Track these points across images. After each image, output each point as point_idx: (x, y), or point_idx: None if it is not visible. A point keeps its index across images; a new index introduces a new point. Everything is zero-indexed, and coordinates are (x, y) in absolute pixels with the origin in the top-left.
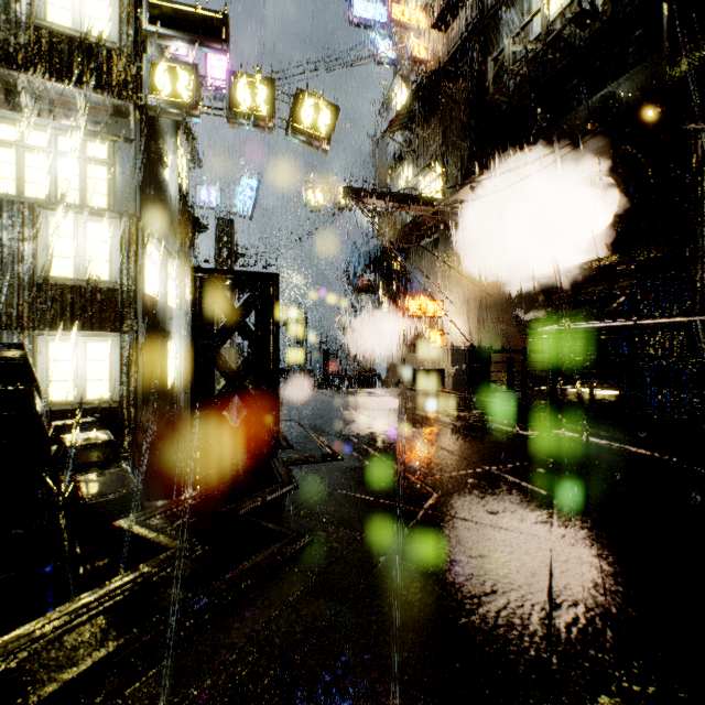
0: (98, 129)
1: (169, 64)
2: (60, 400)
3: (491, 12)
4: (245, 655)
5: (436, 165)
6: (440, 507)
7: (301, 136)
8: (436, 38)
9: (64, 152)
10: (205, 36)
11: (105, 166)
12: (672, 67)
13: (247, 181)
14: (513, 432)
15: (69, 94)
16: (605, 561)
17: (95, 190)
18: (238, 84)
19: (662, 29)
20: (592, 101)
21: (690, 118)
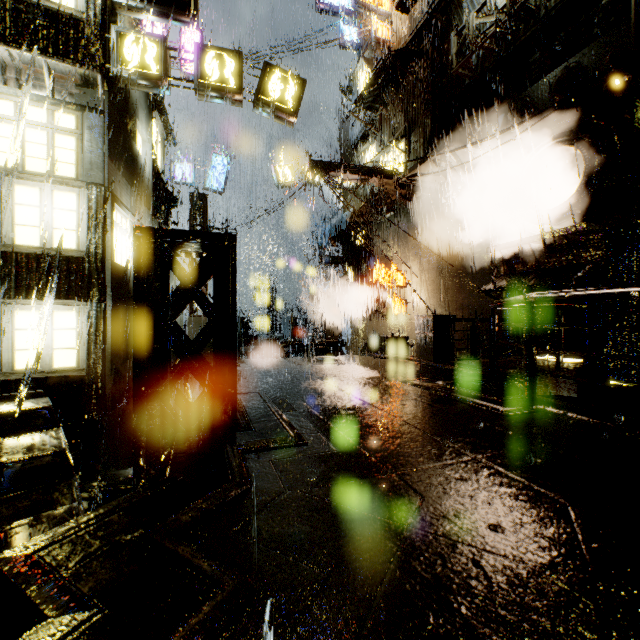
0: (66, 99)
1: (137, 35)
2: (25, 369)
3: None
4: None
5: (399, 142)
6: (428, 521)
7: (268, 108)
8: (399, 19)
9: (31, 121)
10: (173, 9)
11: (73, 136)
12: None
13: (219, 158)
14: (491, 407)
15: (36, 62)
16: None
17: (63, 159)
18: (206, 56)
19: None
20: (555, 73)
21: None
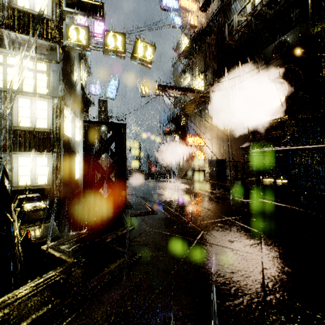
0: (42, 57)
1: (75, 26)
2: (23, 184)
3: (227, 2)
4: (102, 324)
5: (201, 75)
6: (205, 238)
7: (138, 60)
8: (201, 15)
9: (26, 67)
10: (92, 13)
11: (45, 74)
12: (313, 27)
13: (113, 82)
14: (239, 200)
15: (28, 40)
16: (290, 268)
17: (40, 85)
18: (108, 35)
19: (308, 9)
20: (274, 44)
21: (321, 51)
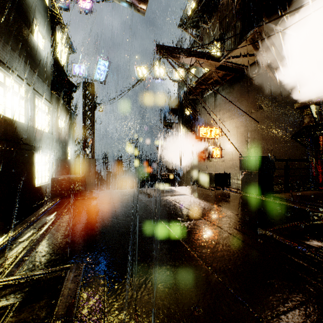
0: None
1: None
2: None
3: None
4: None
5: (216, 43)
6: None
7: None
8: None
9: None
10: None
11: None
12: None
13: (102, 61)
14: None
15: None
16: None
17: None
18: None
19: None
20: None
21: None
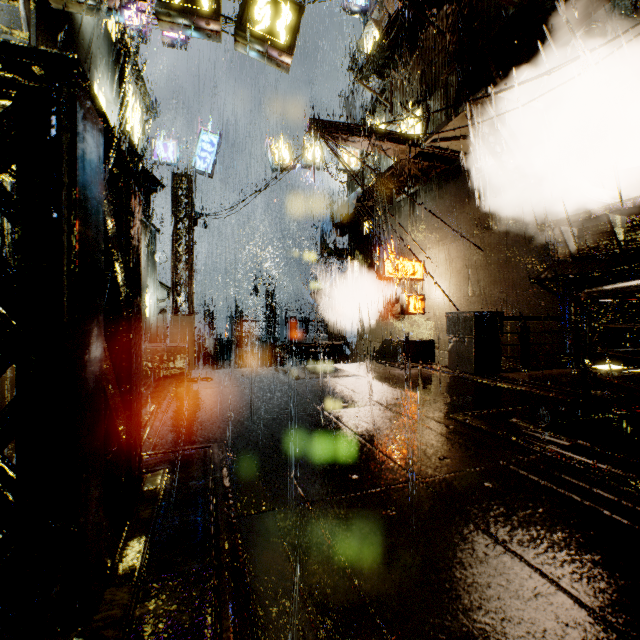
0: None
1: None
2: None
3: None
4: None
5: (415, 109)
6: None
7: (254, 41)
8: None
9: None
10: None
11: None
12: None
13: (207, 135)
14: None
15: None
16: None
17: None
18: None
19: None
20: None
21: None
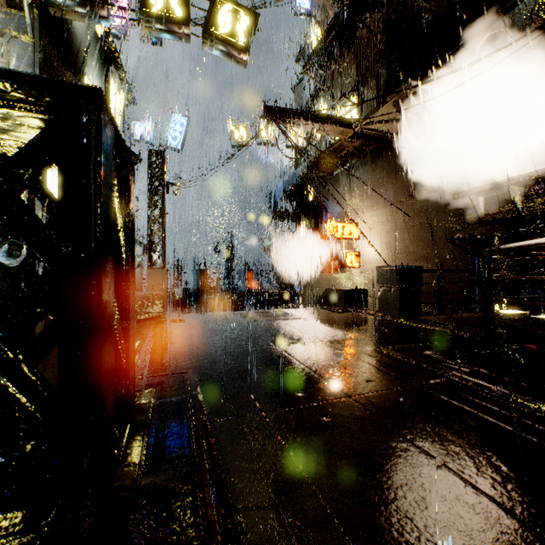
0: None
1: None
2: None
3: None
4: None
5: (352, 96)
6: None
7: (218, 43)
8: None
9: None
10: None
11: None
12: None
13: (177, 117)
14: None
15: None
16: None
17: None
18: None
19: None
20: None
21: None
